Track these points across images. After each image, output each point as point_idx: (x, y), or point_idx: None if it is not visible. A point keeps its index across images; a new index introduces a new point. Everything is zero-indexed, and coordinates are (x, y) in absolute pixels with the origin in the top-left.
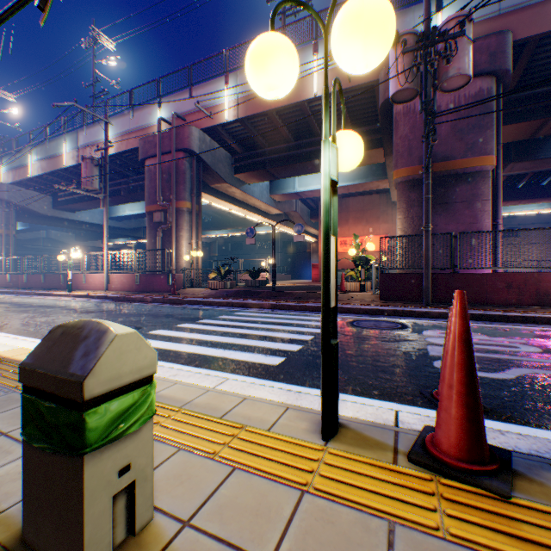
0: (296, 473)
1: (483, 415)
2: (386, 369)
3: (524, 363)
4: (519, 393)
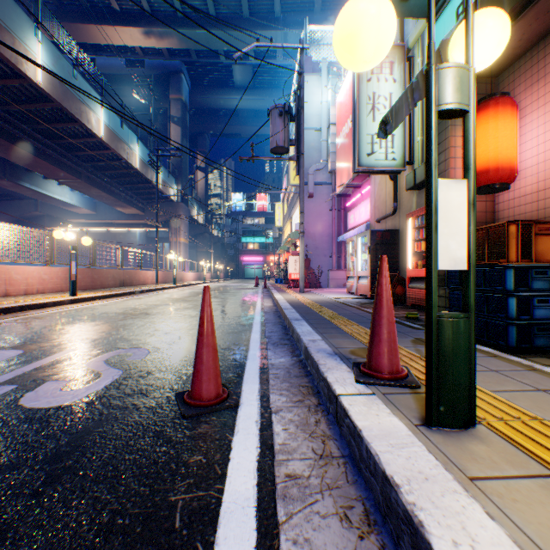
0: (546, 428)
1: (234, 388)
2: (57, 454)
3: (71, 360)
4: (168, 371)
